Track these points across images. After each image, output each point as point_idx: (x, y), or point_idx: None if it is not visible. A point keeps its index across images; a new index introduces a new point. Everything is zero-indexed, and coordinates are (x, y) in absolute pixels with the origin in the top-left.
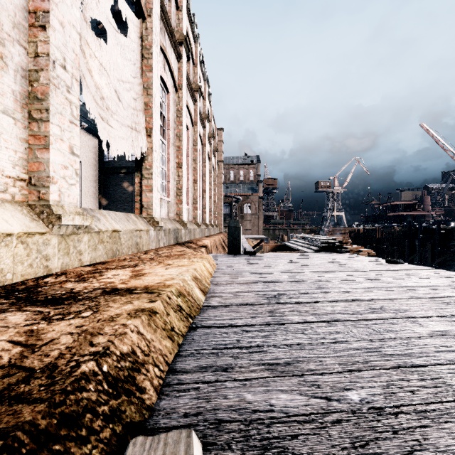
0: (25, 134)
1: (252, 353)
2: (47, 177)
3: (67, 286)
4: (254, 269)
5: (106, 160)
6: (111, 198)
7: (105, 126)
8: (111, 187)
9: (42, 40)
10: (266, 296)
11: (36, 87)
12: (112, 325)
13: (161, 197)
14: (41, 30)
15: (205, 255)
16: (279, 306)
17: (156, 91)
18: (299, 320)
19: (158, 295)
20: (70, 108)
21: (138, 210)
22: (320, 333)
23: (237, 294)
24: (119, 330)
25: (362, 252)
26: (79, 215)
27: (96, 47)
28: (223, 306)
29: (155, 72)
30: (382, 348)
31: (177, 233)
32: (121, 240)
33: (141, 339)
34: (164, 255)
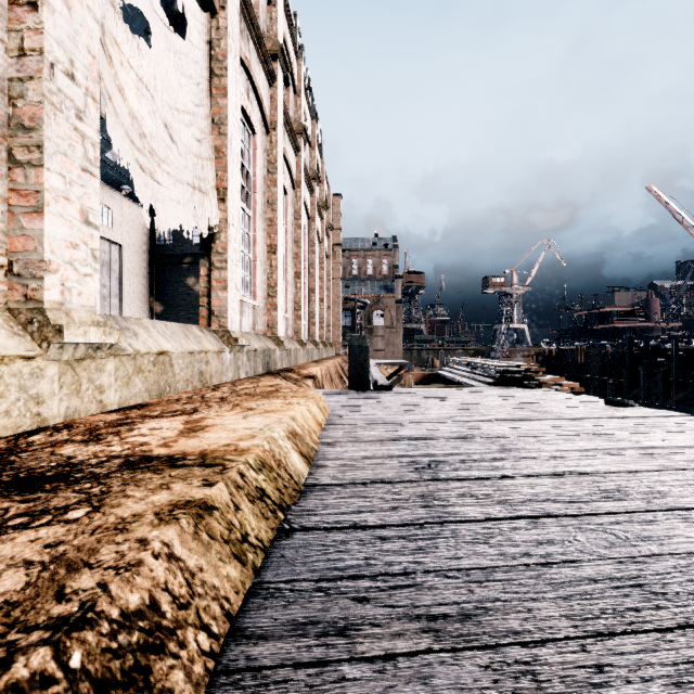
0: (1, 187)
1: (394, 590)
2: (40, 261)
3: (65, 451)
4: (392, 416)
5: (161, 243)
6: (169, 302)
7: (148, 182)
8: (168, 285)
9: (31, 28)
10: (414, 466)
11: (21, 107)
12: (119, 541)
13: (242, 300)
14: (30, 10)
15: (312, 392)
16: (437, 486)
17: (233, 129)
18: (477, 514)
19: (222, 470)
20: (83, 146)
21: (204, 320)
22: (518, 542)
23: (365, 462)
24: (127, 556)
25: (563, 386)
26: (97, 326)
27: (131, 50)
28: (340, 486)
29: (232, 98)
30: (642, 579)
31: (268, 356)
32: (173, 368)
33: (174, 571)
34: (244, 393)
